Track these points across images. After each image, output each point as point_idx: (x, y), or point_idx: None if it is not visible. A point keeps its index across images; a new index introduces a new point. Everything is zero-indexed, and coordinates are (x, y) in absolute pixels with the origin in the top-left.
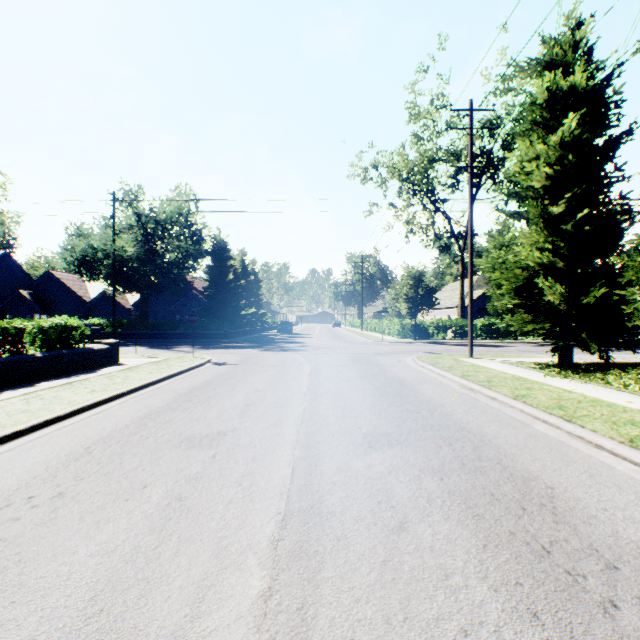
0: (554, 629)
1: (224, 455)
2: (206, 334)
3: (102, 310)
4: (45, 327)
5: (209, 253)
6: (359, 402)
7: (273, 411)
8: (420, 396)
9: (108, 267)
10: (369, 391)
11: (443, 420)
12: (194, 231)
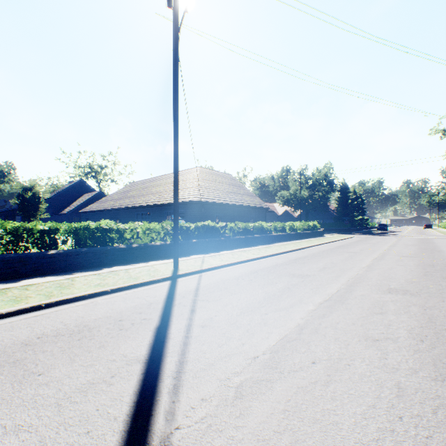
0: (418, 249)
1: (376, 244)
2: (338, 229)
3: (284, 218)
4: (311, 225)
5: (338, 191)
6: (410, 243)
7: (384, 243)
8: (433, 244)
9: (295, 201)
10: (416, 243)
11: (432, 245)
12: (329, 180)
